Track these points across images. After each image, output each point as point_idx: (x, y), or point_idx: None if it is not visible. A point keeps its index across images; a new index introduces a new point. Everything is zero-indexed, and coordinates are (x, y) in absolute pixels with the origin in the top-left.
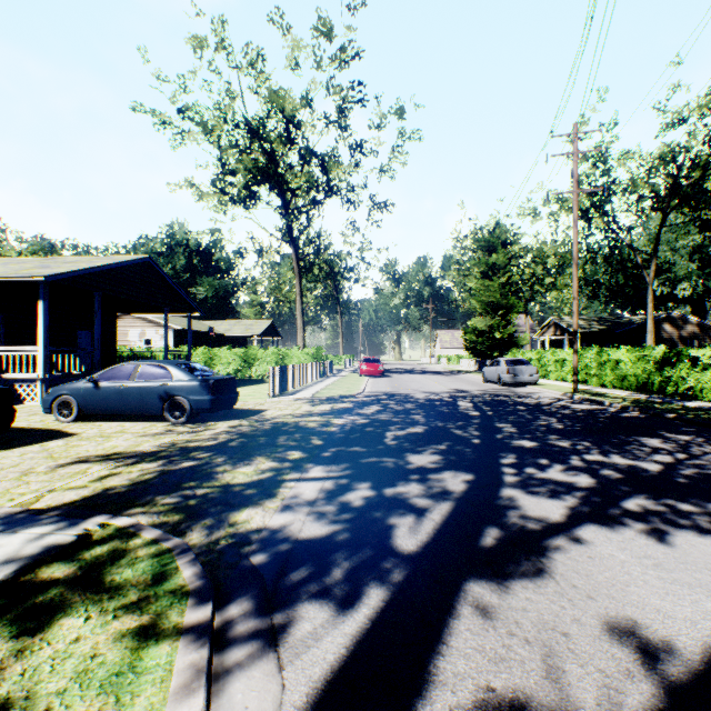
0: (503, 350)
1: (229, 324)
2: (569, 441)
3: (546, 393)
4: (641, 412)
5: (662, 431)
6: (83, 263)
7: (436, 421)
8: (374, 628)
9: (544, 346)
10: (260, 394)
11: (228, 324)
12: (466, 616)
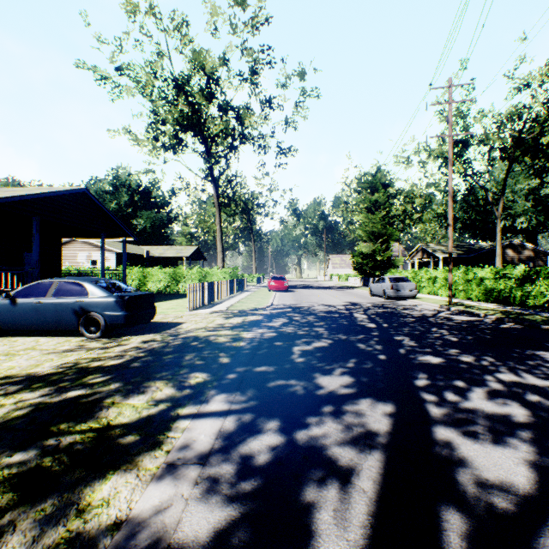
0: (383, 270)
1: (163, 249)
2: (471, 356)
3: (425, 306)
4: (516, 323)
5: None
6: (22, 192)
7: (338, 334)
8: None
9: (413, 266)
10: (182, 308)
11: (162, 249)
12: None
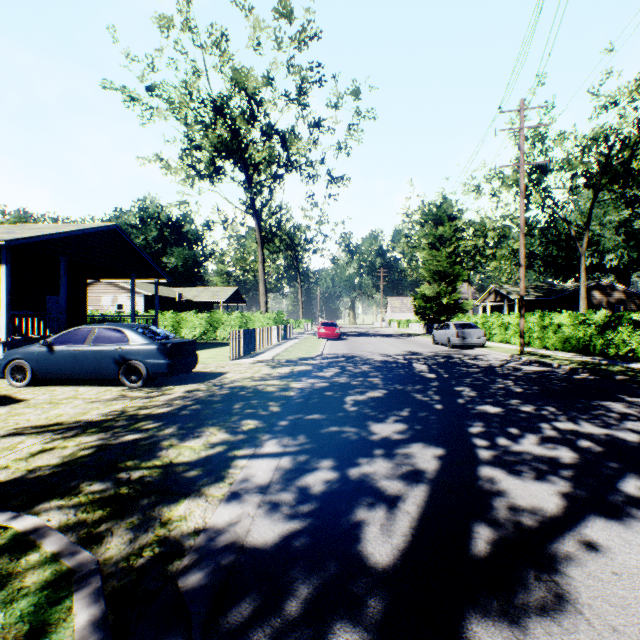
0: (449, 315)
1: (197, 291)
2: (533, 406)
3: (494, 355)
4: (591, 374)
5: (621, 394)
6: (49, 230)
7: (394, 384)
8: None
9: (485, 311)
10: (222, 357)
11: (196, 291)
12: None
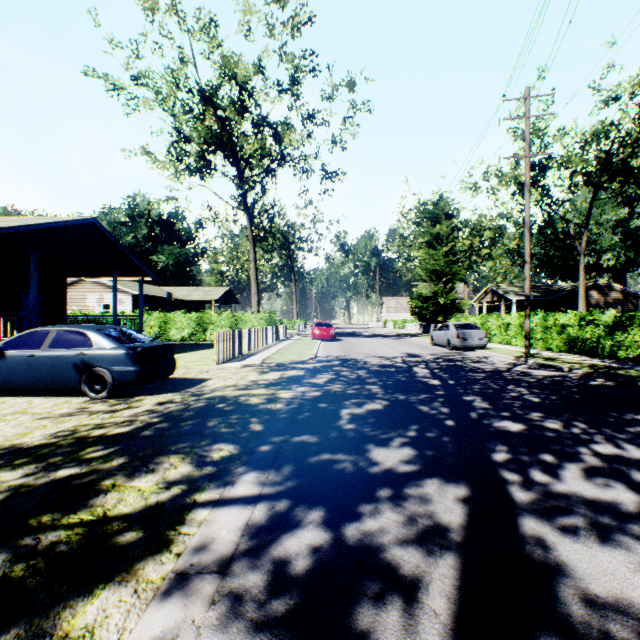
0: (446, 315)
1: (188, 290)
2: (558, 421)
3: (497, 358)
4: (608, 380)
5: None
6: (18, 222)
7: (395, 393)
8: None
9: (481, 311)
10: (208, 360)
11: (187, 290)
12: None
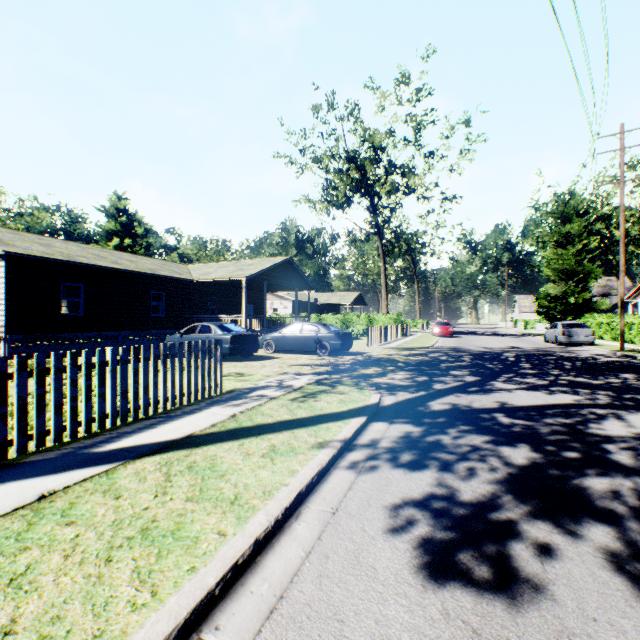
0: (579, 314)
1: (327, 296)
2: (561, 372)
3: (594, 351)
4: None
5: None
6: (258, 266)
7: (477, 361)
8: (421, 395)
9: None
10: (360, 345)
11: (326, 296)
12: (450, 396)
